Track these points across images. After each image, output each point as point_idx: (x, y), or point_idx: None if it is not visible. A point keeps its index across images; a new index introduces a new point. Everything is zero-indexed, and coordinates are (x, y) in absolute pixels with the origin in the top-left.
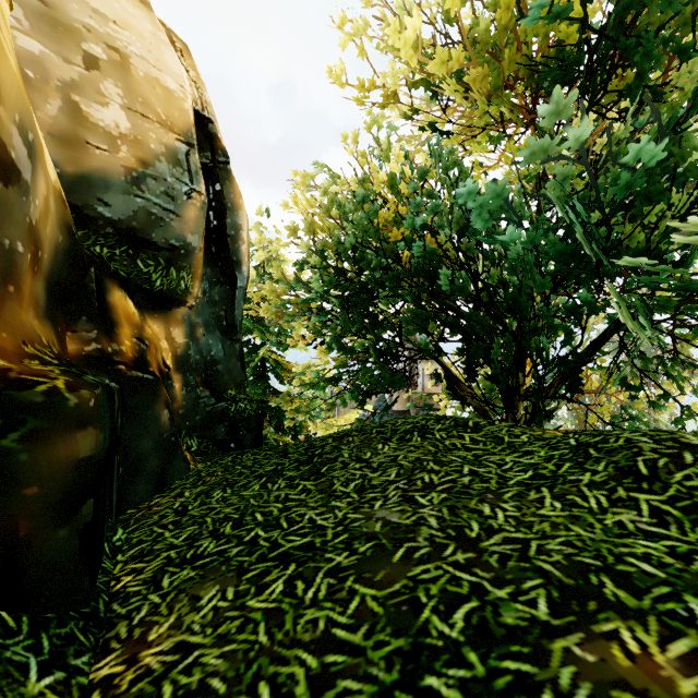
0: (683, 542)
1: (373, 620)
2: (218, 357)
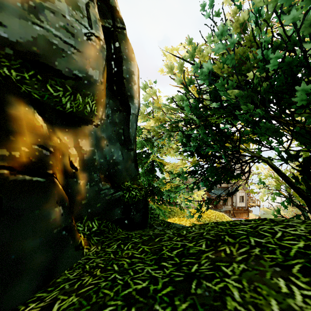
0: None
1: None
2: (118, 160)
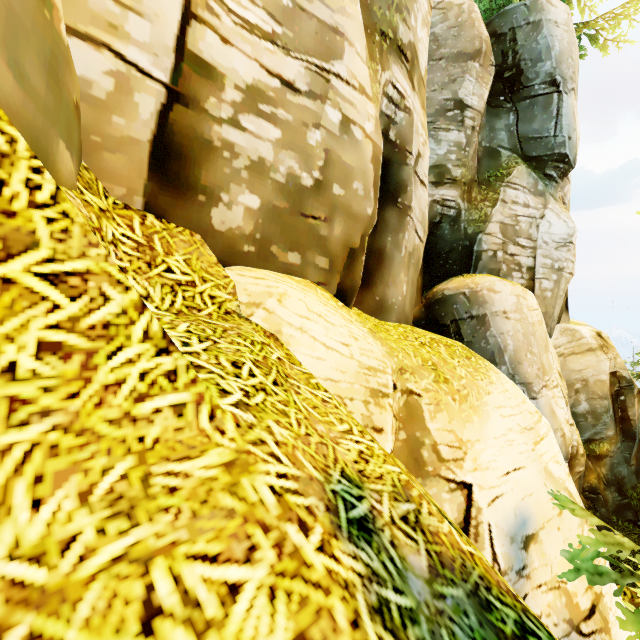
0: None
1: None
2: (624, 475)
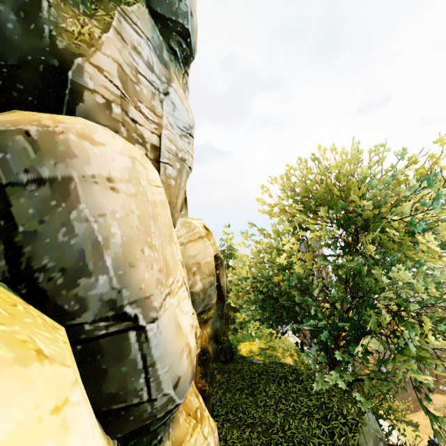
0: (323, 440)
1: (264, 444)
2: (218, 327)
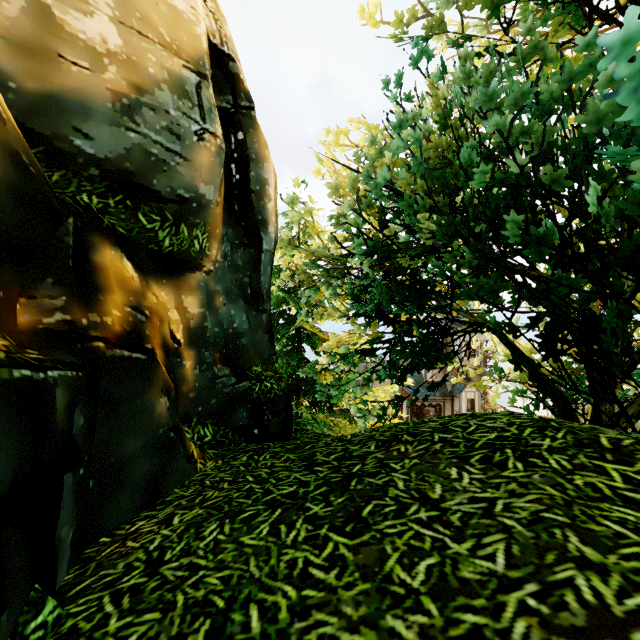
0: None
1: None
2: (242, 329)
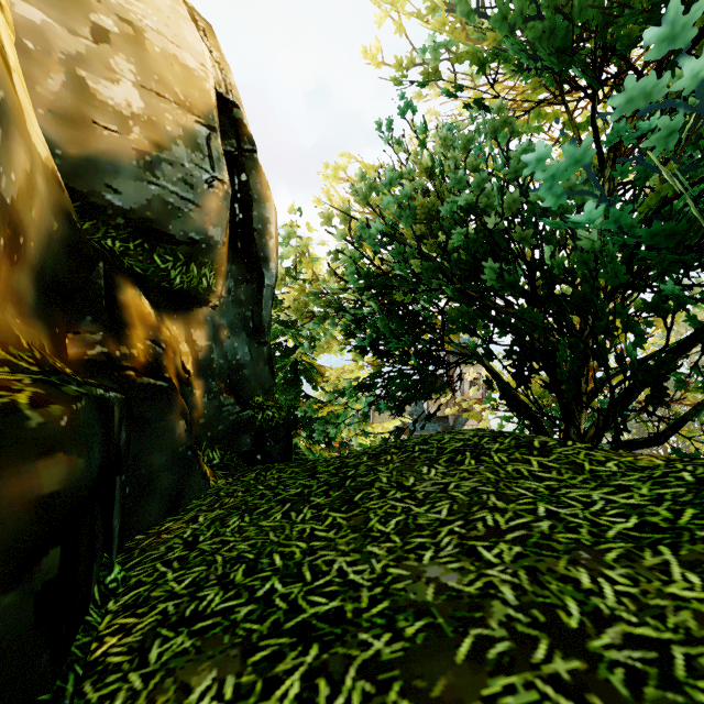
0: None
1: None
2: (244, 361)
